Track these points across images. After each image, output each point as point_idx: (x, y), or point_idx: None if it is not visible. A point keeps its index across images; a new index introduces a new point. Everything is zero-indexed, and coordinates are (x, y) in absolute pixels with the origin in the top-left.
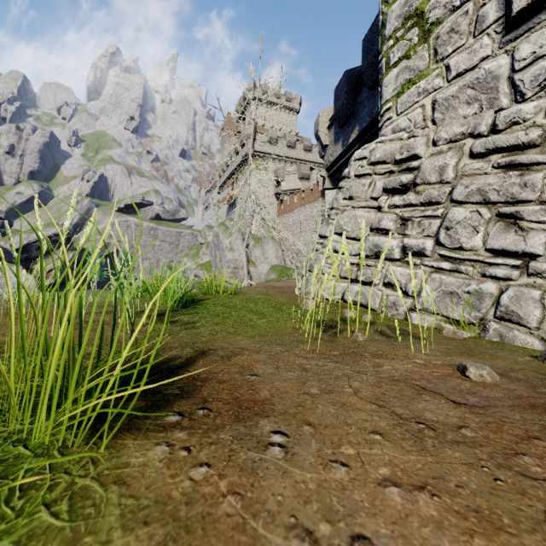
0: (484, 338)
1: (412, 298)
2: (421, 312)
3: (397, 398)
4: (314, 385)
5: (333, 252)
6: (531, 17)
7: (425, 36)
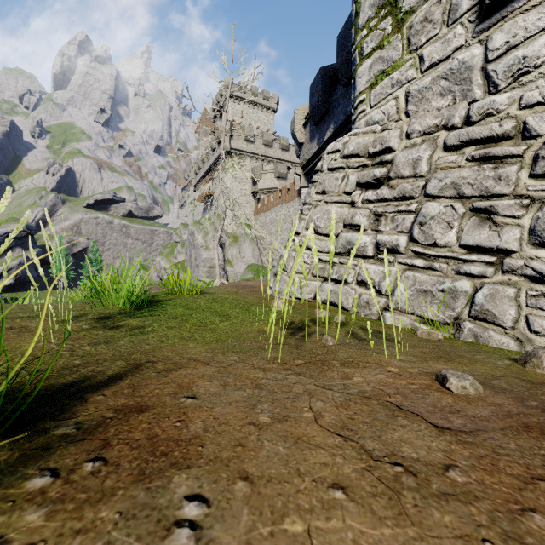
0: (458, 338)
1: (386, 297)
2: (395, 312)
3: (368, 425)
4: (265, 409)
5: (306, 249)
6: (504, 5)
7: (398, 25)
